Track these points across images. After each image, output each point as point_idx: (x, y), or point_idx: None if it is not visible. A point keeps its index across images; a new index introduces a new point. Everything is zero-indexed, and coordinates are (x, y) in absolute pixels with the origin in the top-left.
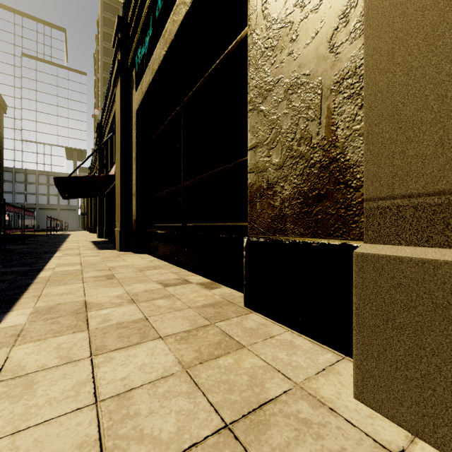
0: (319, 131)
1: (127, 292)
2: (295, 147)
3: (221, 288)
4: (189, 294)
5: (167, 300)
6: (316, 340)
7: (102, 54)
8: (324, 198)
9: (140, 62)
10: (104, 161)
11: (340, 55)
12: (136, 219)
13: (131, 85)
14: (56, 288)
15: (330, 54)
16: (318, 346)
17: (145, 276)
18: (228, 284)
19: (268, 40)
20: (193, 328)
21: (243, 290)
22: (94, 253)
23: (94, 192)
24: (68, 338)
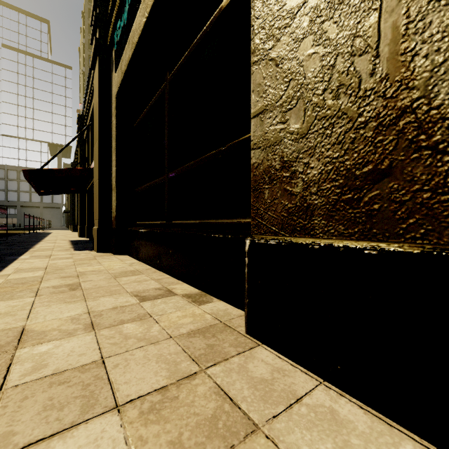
0: (375, 69)
1: (89, 310)
2: (329, 102)
3: (213, 302)
4: (171, 312)
5: (140, 324)
6: (371, 406)
7: (87, 46)
8: (386, 175)
9: (119, 37)
10: (86, 155)
11: None
12: (116, 217)
13: (110, 67)
14: None
15: None
16: (380, 421)
17: (118, 285)
18: (222, 297)
19: None
20: (173, 380)
21: (242, 306)
22: (68, 255)
23: (75, 188)
24: None
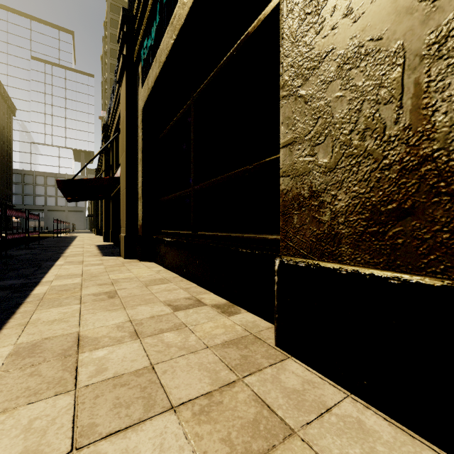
0: (399, 118)
1: (130, 318)
2: (356, 142)
3: (241, 313)
4: (204, 323)
5: (178, 333)
6: (395, 419)
7: (108, 55)
8: (408, 214)
9: (146, 55)
10: (110, 162)
11: (439, 2)
12: (142, 225)
13: (136, 81)
14: (47, 312)
15: (419, 3)
16: (403, 433)
17: (151, 294)
18: (249, 309)
19: (311, 3)
20: (216, 387)
21: (269, 319)
22: (98, 261)
23: (100, 194)
24: (45, 407)
